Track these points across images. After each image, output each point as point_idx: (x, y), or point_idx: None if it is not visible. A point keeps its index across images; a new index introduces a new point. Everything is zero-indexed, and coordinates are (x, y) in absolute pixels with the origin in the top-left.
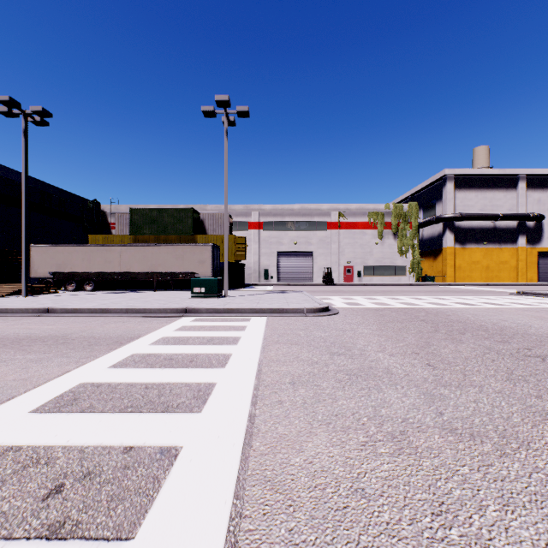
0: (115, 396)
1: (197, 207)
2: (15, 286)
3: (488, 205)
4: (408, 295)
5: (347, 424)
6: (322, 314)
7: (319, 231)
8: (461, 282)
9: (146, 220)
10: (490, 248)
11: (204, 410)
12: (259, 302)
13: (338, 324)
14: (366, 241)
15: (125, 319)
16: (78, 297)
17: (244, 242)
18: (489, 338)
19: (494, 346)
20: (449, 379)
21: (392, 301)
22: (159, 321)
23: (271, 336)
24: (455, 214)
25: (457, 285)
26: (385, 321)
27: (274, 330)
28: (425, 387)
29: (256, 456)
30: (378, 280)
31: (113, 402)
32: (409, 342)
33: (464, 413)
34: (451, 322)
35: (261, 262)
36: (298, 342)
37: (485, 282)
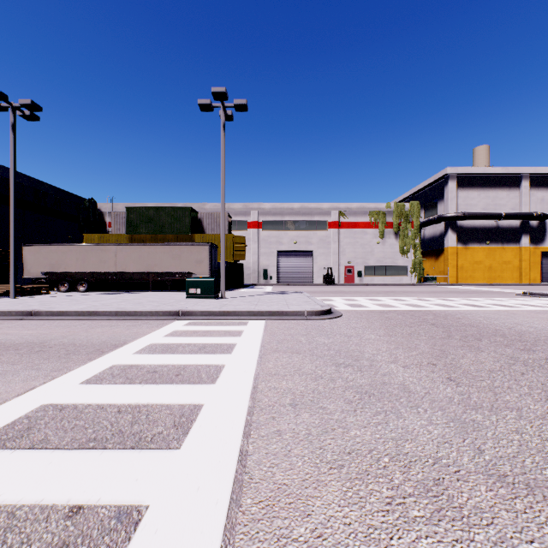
0: (78, 424)
1: (195, 206)
2: (4, 287)
3: (491, 205)
4: (412, 296)
5: (364, 467)
6: (324, 317)
7: (320, 231)
8: (464, 282)
9: (143, 219)
10: (492, 248)
11: (184, 445)
12: (258, 304)
13: (342, 328)
14: (366, 241)
15: (113, 323)
16: (68, 298)
17: (243, 242)
18: (509, 345)
19: (518, 355)
20: (479, 399)
21: (396, 303)
22: (150, 325)
23: (270, 342)
24: (458, 213)
25: (460, 285)
26: (392, 325)
27: (273, 336)
28: (452, 410)
29: (246, 524)
30: (379, 280)
31: (74, 432)
32: (423, 351)
33: (509, 450)
34: (463, 326)
35: (260, 262)
36: (299, 351)
37: (487, 283)
